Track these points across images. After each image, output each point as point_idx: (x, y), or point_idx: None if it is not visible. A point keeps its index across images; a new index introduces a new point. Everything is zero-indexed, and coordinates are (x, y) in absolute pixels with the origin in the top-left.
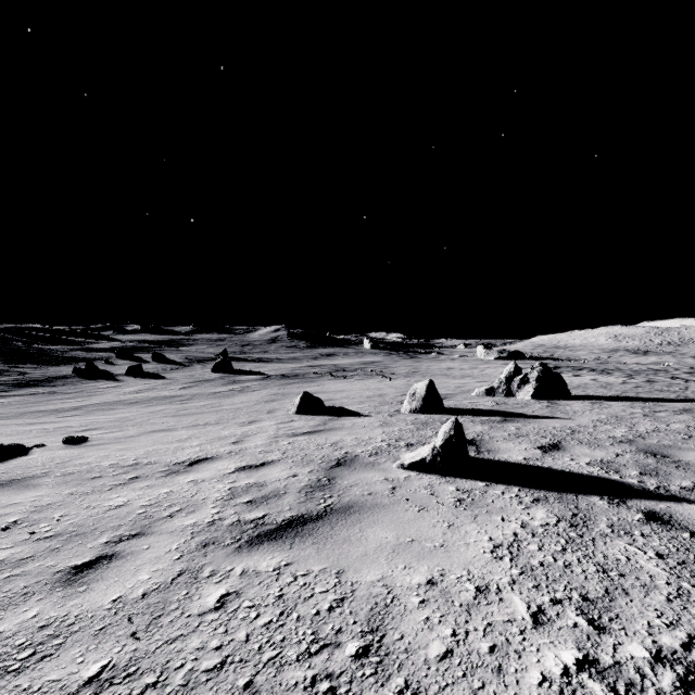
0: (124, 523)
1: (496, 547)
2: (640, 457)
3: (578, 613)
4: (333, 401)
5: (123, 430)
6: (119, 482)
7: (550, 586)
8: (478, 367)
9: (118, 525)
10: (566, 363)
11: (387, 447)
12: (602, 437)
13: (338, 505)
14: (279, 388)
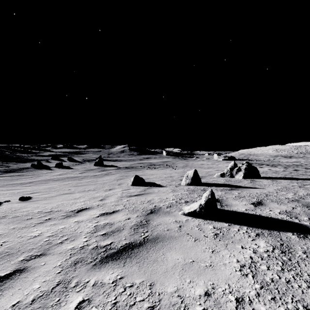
0: (35, 247)
1: (242, 267)
2: (305, 209)
3: None
4: (149, 179)
5: (49, 193)
6: (40, 222)
7: (282, 299)
8: (215, 163)
9: (32, 248)
10: (255, 161)
11: (175, 203)
12: (282, 198)
13: (151, 237)
14: (124, 173)
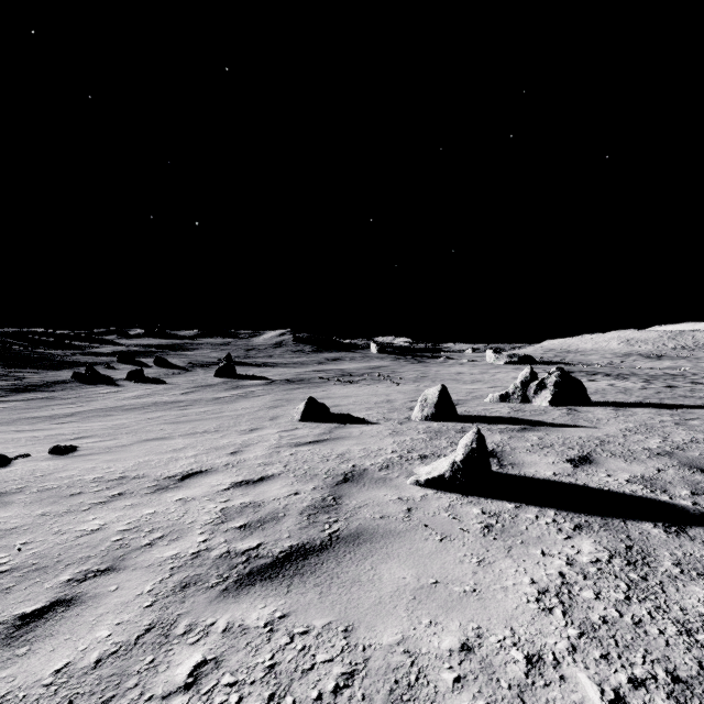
0: (94, 554)
1: (542, 594)
2: (685, 473)
3: (672, 703)
4: (340, 407)
5: (116, 438)
6: (100, 500)
7: (623, 657)
8: (488, 372)
9: (87, 556)
10: (578, 367)
11: (398, 460)
12: (635, 448)
13: (345, 532)
14: (283, 393)
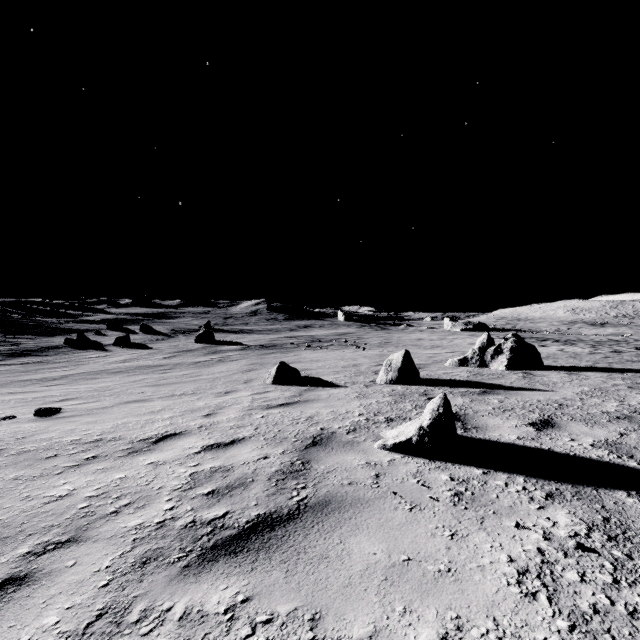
0: (58, 523)
1: (522, 575)
2: None
3: None
4: (309, 371)
5: (99, 400)
6: (74, 463)
7: None
8: (446, 338)
9: (51, 525)
10: (529, 334)
11: (365, 423)
12: (594, 412)
13: (313, 499)
14: (257, 358)
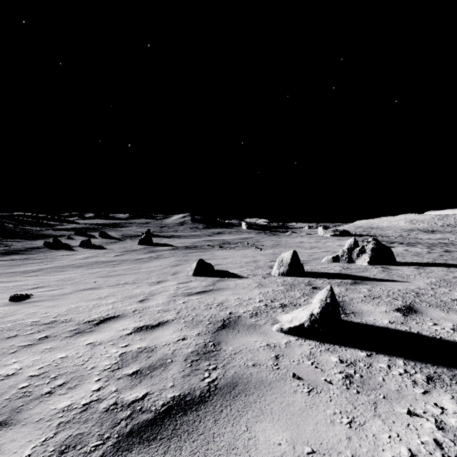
0: None
1: None
2: None
3: None
4: (221, 265)
5: (62, 288)
6: (28, 343)
7: None
8: (321, 241)
9: None
10: (380, 238)
11: (264, 308)
12: (446, 299)
13: (222, 381)
14: (183, 255)
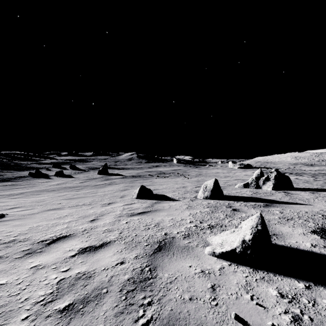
0: None
1: None
2: None
3: None
4: (158, 190)
5: (33, 208)
6: None
7: None
8: (231, 172)
9: None
10: None
11: (195, 229)
12: None
13: (157, 323)
14: (130, 182)
